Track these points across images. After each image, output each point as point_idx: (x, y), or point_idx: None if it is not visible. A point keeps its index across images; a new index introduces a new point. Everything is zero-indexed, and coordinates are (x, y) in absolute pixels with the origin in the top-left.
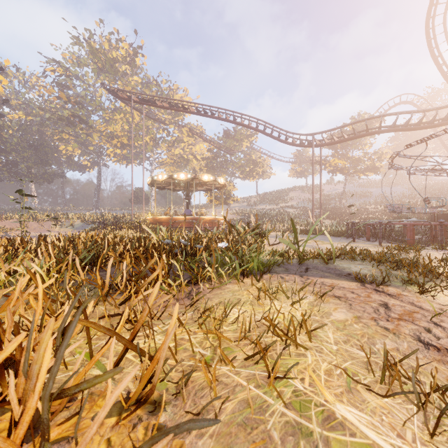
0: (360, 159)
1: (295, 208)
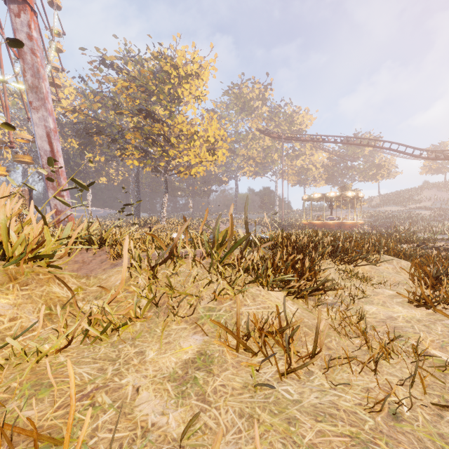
0: None
1: (428, 210)
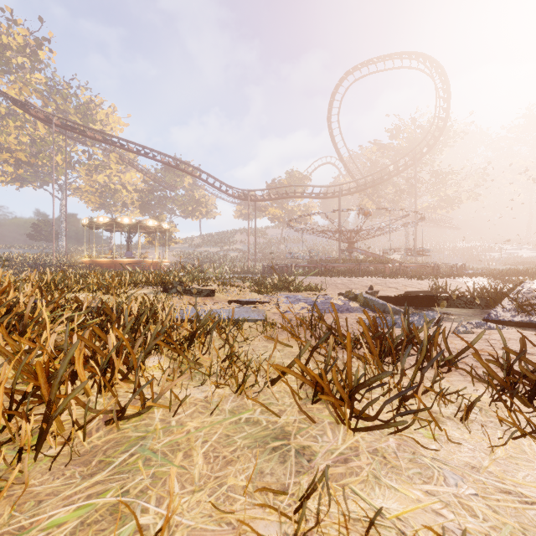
0: (293, 210)
1: (239, 252)
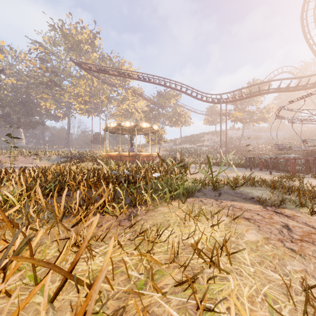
0: (254, 112)
1: (207, 147)
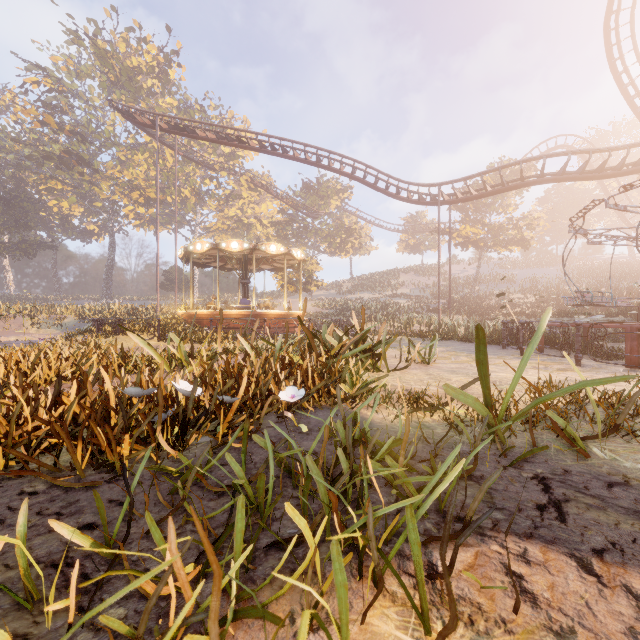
0: (502, 227)
1: (407, 298)
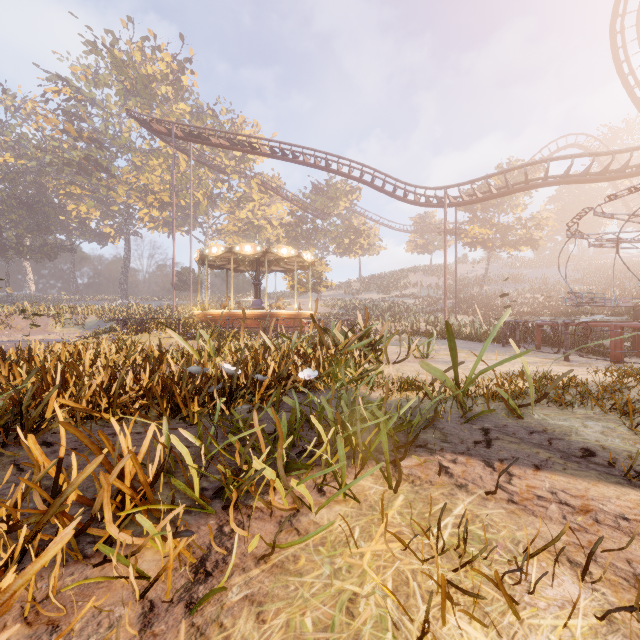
0: (511, 227)
1: (415, 298)
